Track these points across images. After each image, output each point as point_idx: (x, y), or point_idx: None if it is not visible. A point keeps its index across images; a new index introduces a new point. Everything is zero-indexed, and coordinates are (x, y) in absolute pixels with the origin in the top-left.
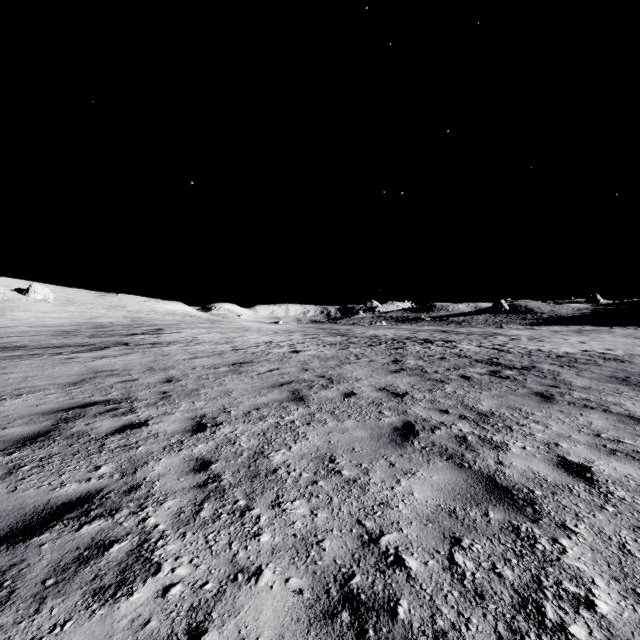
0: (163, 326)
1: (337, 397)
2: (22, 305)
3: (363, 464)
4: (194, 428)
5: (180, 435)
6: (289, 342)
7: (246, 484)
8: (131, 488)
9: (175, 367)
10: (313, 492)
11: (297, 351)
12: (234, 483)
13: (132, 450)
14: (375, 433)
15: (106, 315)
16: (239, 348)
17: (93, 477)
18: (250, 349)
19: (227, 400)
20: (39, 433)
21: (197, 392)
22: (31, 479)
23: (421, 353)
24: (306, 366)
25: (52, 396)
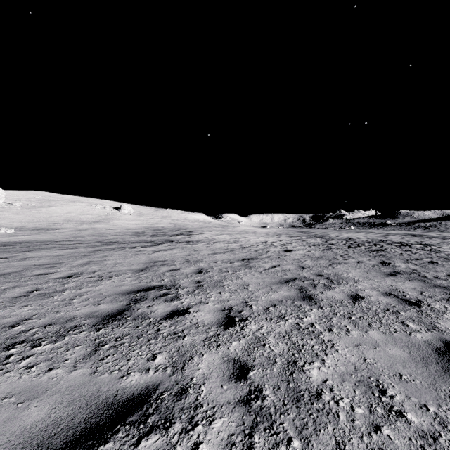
0: (192, 229)
1: (345, 299)
2: (118, 216)
3: (429, 406)
4: (225, 321)
5: (215, 327)
6: (280, 242)
7: (292, 410)
8: (181, 390)
9: (203, 260)
10: (383, 447)
11: (289, 250)
12: (278, 405)
13: (179, 339)
14: (415, 354)
15: (160, 222)
16: (244, 246)
17: (151, 368)
18: (252, 247)
19: (246, 293)
20: (118, 311)
21: (221, 283)
22: (108, 360)
23: (405, 256)
24: (301, 264)
25: (128, 279)
